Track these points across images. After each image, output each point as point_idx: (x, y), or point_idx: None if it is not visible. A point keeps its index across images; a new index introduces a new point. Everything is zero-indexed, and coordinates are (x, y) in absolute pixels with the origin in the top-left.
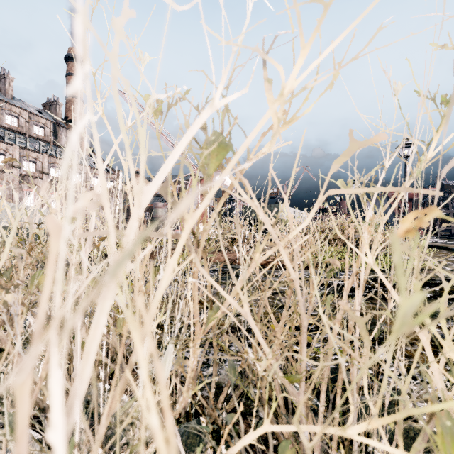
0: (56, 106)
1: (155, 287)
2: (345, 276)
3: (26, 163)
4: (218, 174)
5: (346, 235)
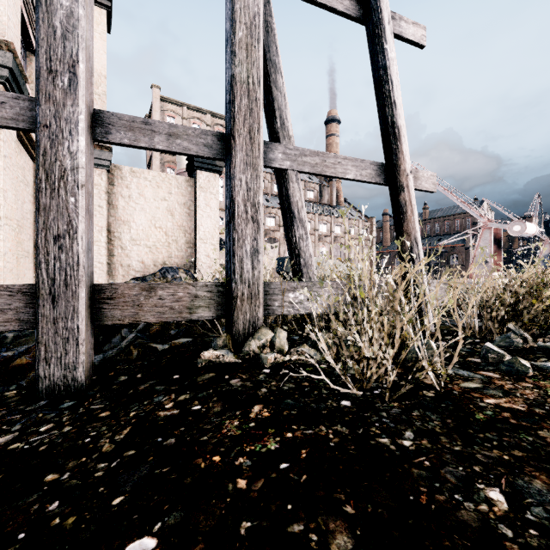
0: None
1: None
2: None
3: None
4: (516, 224)
5: None
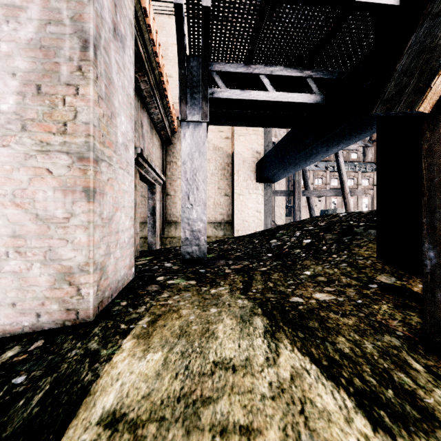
0: None
1: None
2: None
3: (348, 181)
4: None
5: None
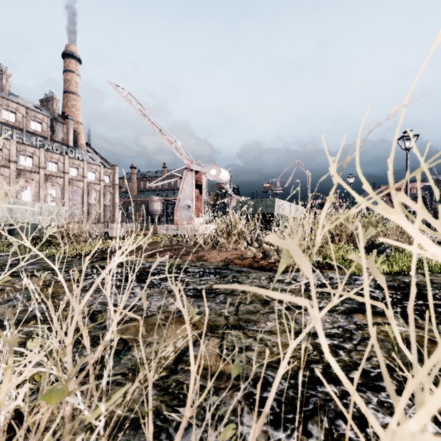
0: (53, 102)
1: (139, 299)
2: (362, 281)
3: (23, 158)
4: (213, 168)
5: (350, 231)
